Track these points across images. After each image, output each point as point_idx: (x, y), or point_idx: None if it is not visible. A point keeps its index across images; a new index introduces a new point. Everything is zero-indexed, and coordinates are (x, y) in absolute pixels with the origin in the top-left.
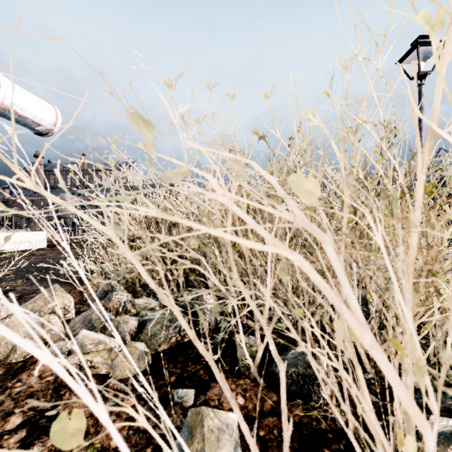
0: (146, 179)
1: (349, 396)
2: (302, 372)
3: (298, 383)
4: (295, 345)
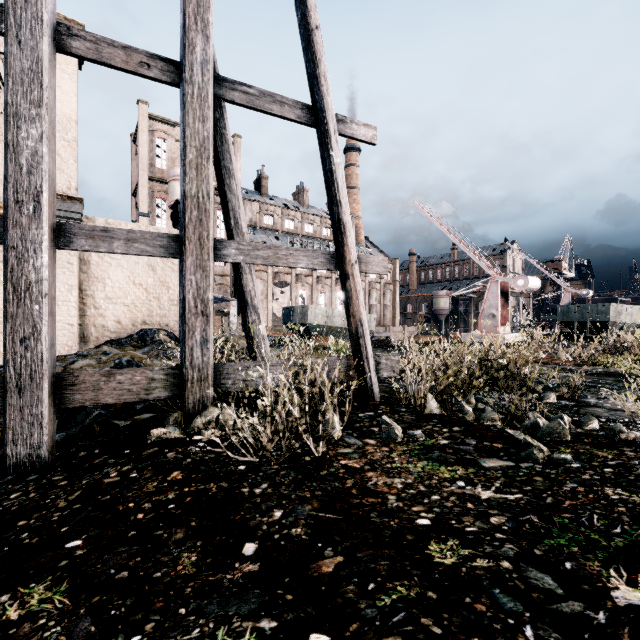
0: (547, 273)
1: None
2: None
3: None
4: None
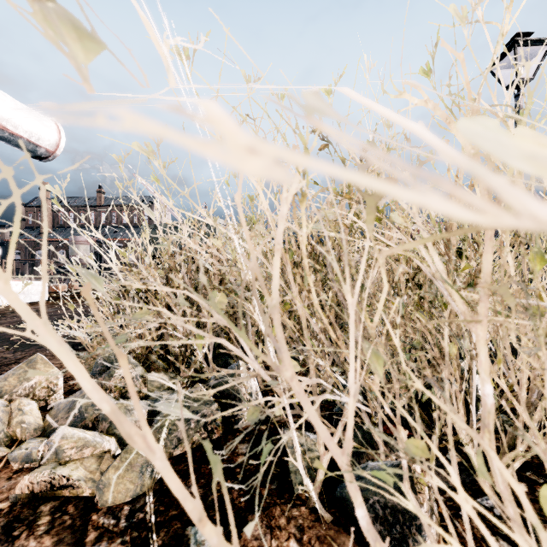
0: (176, 216)
1: (465, 542)
2: (392, 504)
3: (385, 521)
4: (374, 449)
